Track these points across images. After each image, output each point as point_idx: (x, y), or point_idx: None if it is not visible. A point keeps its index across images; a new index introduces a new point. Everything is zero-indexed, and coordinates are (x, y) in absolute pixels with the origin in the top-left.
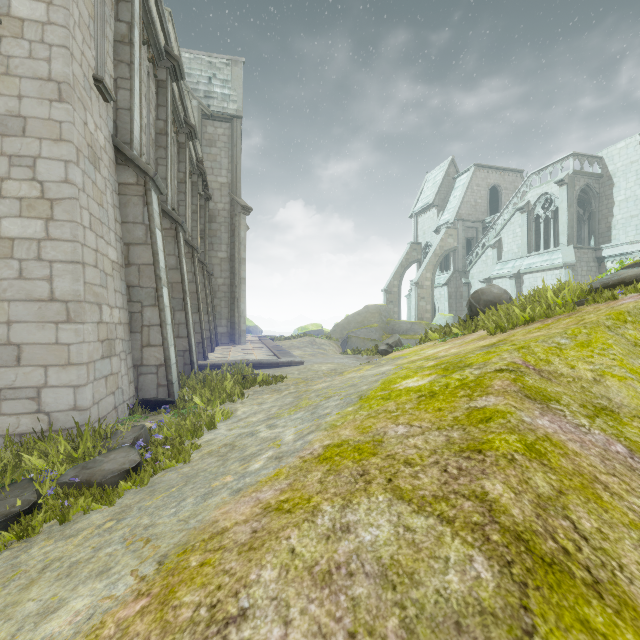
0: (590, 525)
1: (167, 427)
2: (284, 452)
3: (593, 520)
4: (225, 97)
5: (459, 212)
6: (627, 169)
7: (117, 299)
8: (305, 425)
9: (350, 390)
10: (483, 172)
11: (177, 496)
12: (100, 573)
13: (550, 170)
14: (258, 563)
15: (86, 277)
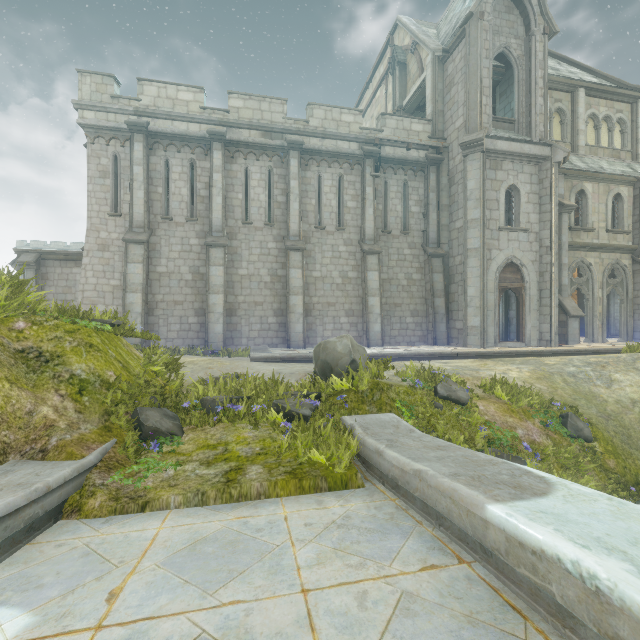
0: None
1: None
2: None
3: None
4: (470, 3)
5: None
6: None
7: (116, 301)
8: None
9: None
10: None
11: None
12: None
13: None
14: None
15: (86, 295)
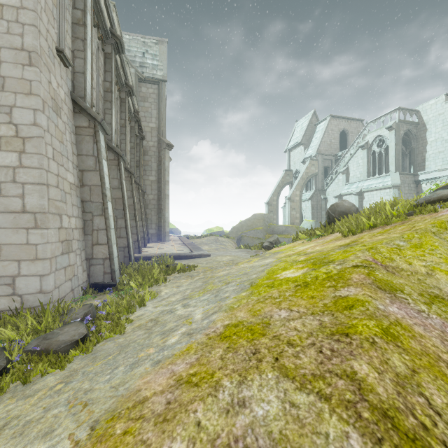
0: (441, 401)
1: (109, 305)
2: (194, 329)
3: (442, 396)
4: (154, 66)
5: (319, 148)
6: (436, 119)
7: (74, 211)
8: (210, 306)
9: (243, 278)
10: (336, 121)
11: (112, 364)
12: (45, 434)
13: (383, 119)
14: (170, 435)
15: (50, 195)
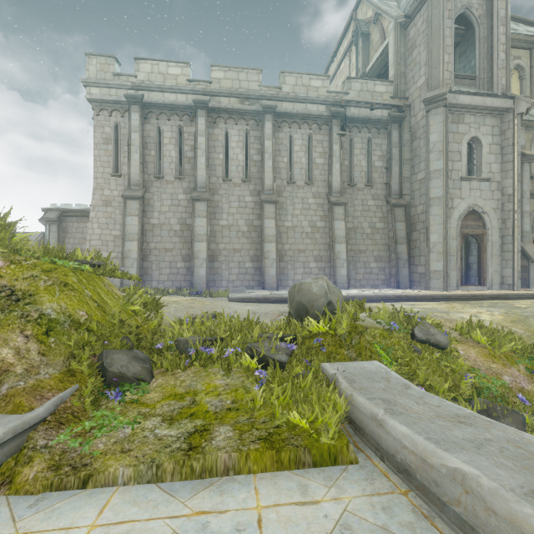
0: None
1: None
2: None
3: None
4: None
5: None
6: None
7: (116, 249)
8: None
9: None
10: None
11: None
12: None
13: None
14: None
15: (92, 244)
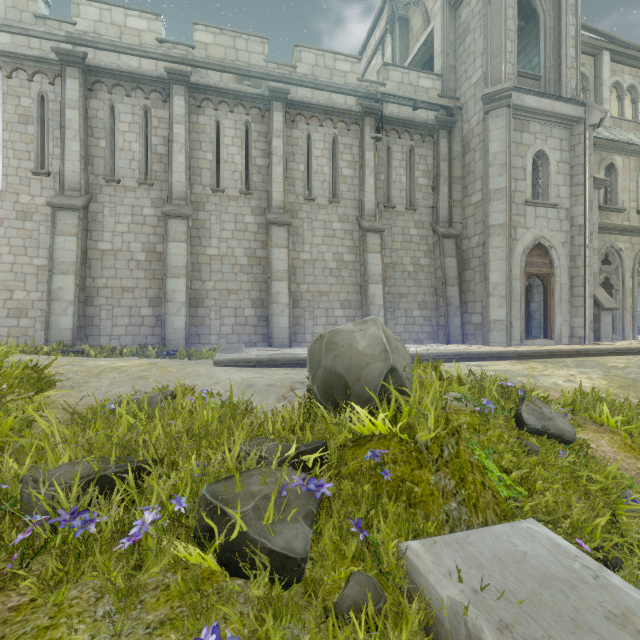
0: None
1: None
2: None
3: None
4: None
5: None
6: None
7: (41, 287)
8: None
9: None
10: None
11: None
12: None
13: None
14: None
15: None
